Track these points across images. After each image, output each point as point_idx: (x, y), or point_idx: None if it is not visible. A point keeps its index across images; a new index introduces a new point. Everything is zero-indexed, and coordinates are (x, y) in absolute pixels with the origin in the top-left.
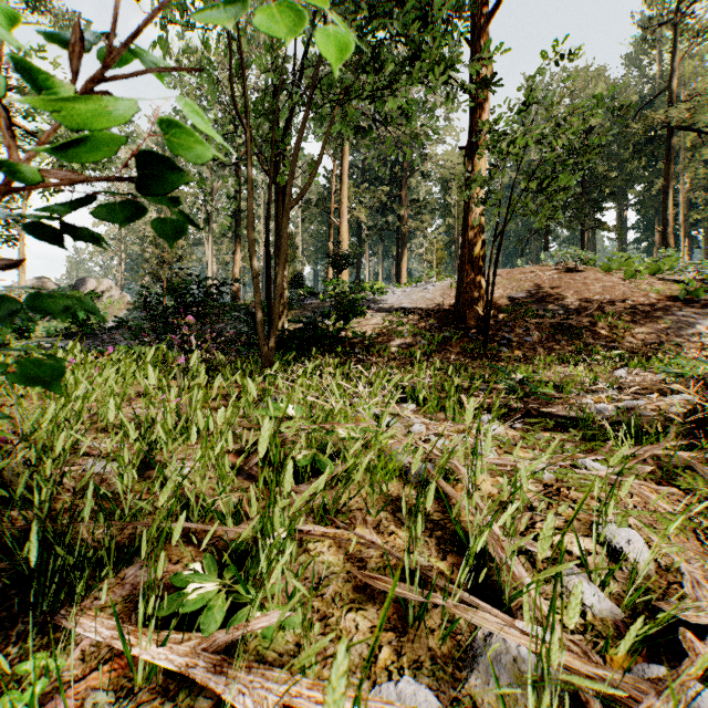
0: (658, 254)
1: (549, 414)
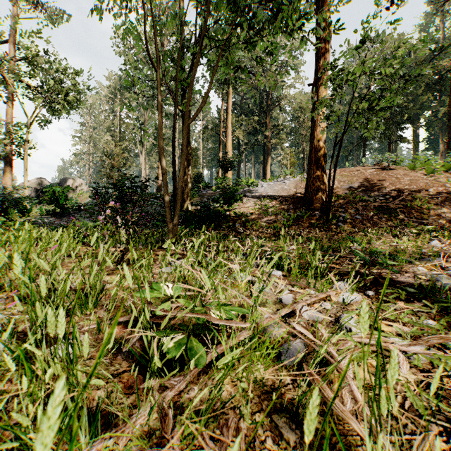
0: (449, 157)
1: (391, 280)
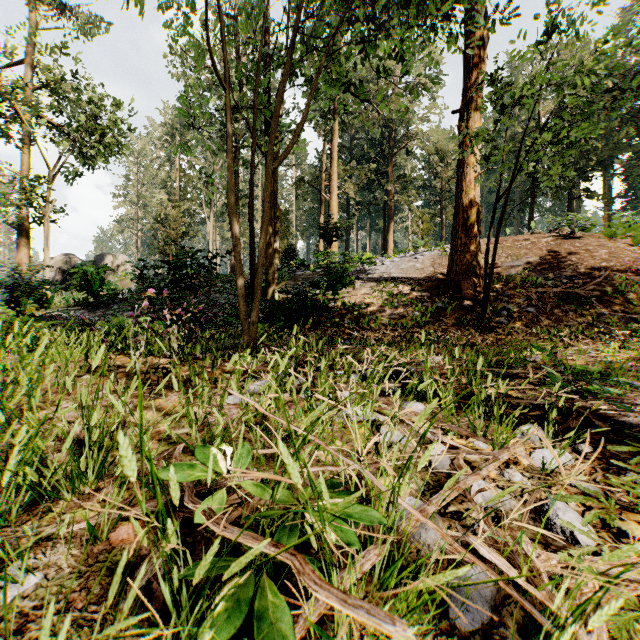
0: None
1: (611, 420)
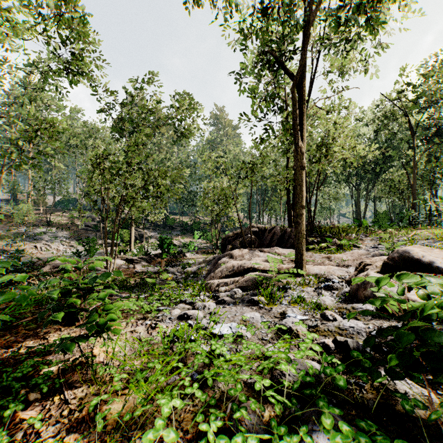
0: None
1: None
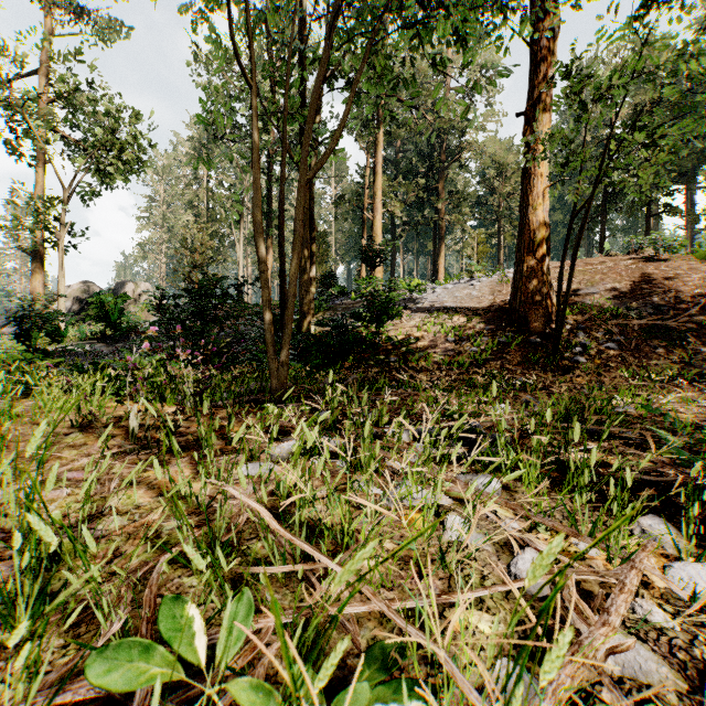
0: None
1: None
